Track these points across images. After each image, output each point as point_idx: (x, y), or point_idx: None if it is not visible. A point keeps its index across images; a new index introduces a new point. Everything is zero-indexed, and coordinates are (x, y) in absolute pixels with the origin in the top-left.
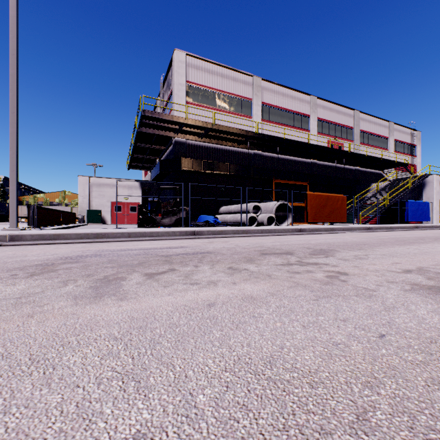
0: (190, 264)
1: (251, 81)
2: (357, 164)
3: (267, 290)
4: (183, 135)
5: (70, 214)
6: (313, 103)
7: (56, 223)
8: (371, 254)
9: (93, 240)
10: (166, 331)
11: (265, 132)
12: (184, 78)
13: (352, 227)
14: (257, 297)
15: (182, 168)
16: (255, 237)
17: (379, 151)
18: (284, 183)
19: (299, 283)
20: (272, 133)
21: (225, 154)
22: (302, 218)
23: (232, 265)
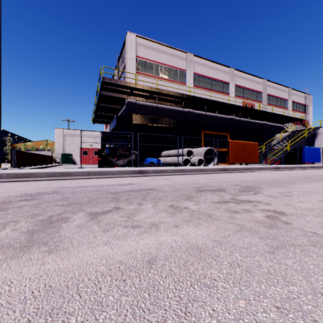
0: (134, 201)
1: (185, 56)
2: (264, 119)
3: (212, 236)
4: (133, 97)
5: (48, 157)
6: (232, 73)
7: (36, 163)
8: (293, 191)
9: (58, 178)
10: (84, 321)
11: (195, 95)
12: (134, 54)
13: (264, 167)
14: (203, 247)
15: (133, 122)
16: (190, 175)
17: (281, 110)
18: (210, 134)
19: (243, 226)
20: (201, 95)
21: (166, 111)
22: (223, 160)
23: (173, 202)
